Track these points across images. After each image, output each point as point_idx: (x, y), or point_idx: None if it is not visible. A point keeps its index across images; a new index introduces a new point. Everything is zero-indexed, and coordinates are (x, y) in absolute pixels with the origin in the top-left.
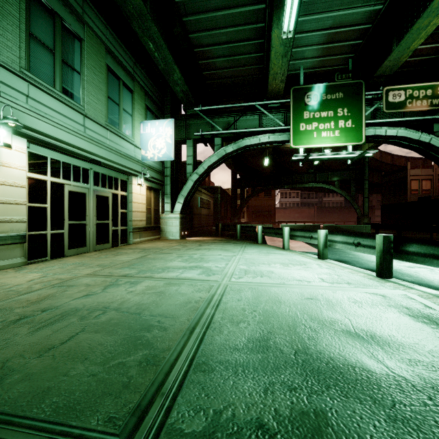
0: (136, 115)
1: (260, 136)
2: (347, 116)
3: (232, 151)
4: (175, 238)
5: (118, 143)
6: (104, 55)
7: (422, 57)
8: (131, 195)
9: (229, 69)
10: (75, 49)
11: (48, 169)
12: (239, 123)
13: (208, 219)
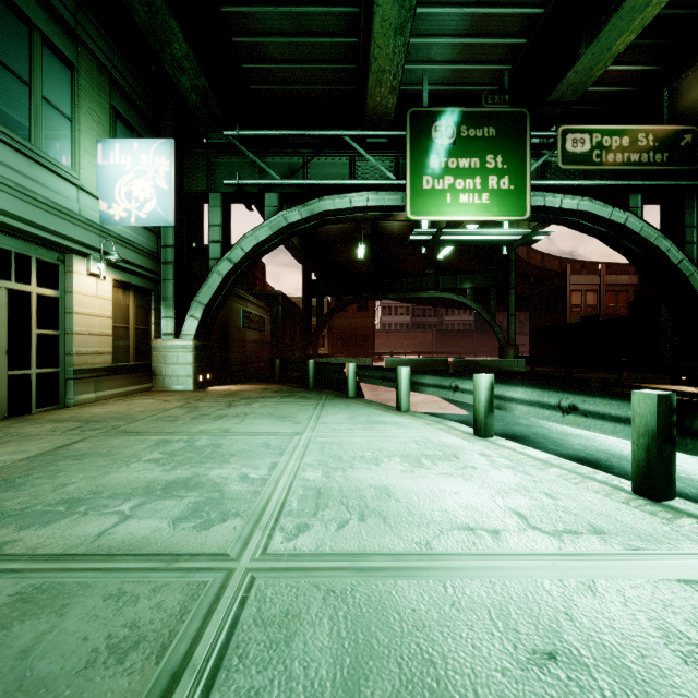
0: (84, 122)
1: (351, 195)
2: (502, 170)
3: (299, 221)
4: (185, 388)
5: (25, 173)
6: None
7: (609, 87)
8: (70, 298)
9: (294, 65)
10: None
11: None
12: (313, 169)
13: (259, 350)
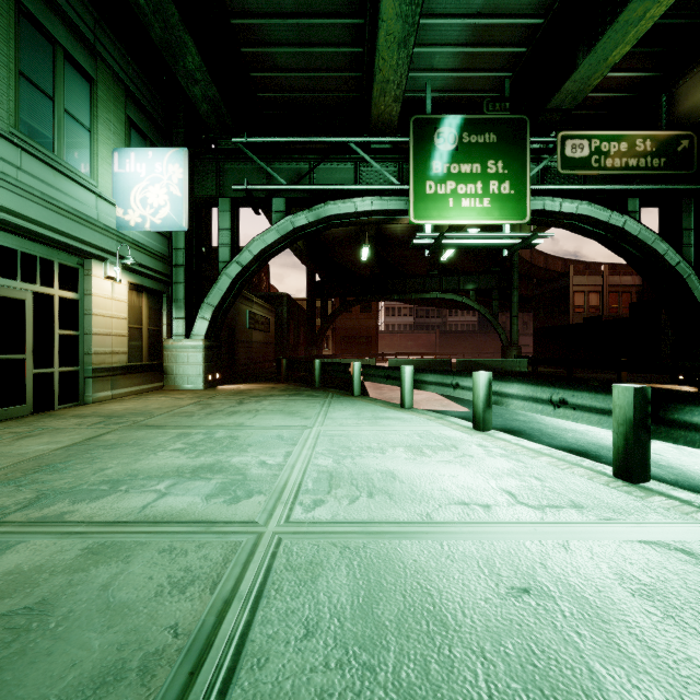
0: (101, 132)
1: (356, 199)
2: (503, 175)
3: (305, 225)
4: (195, 387)
5: (49, 182)
6: None
7: (608, 93)
8: (89, 300)
9: (300, 73)
10: None
11: None
12: (319, 174)
13: (265, 350)
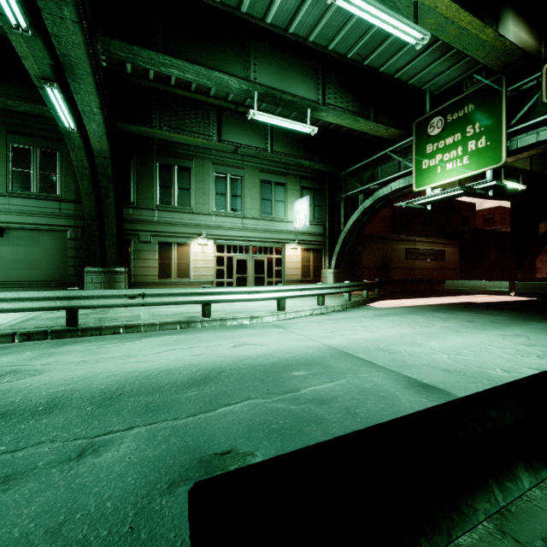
0: (289, 199)
1: (392, 184)
2: (479, 133)
3: (370, 206)
4: None
5: (269, 225)
6: (258, 175)
7: None
8: (284, 257)
9: None
10: (238, 185)
11: (225, 250)
12: (381, 173)
13: (437, 274)
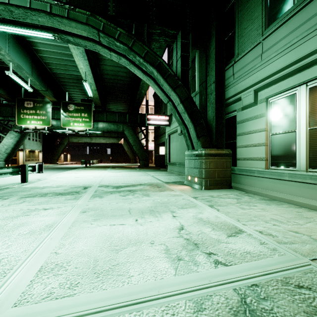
0: None
1: None
2: None
3: None
4: None
5: None
6: None
7: None
8: None
9: None
10: None
11: None
12: None
13: None
